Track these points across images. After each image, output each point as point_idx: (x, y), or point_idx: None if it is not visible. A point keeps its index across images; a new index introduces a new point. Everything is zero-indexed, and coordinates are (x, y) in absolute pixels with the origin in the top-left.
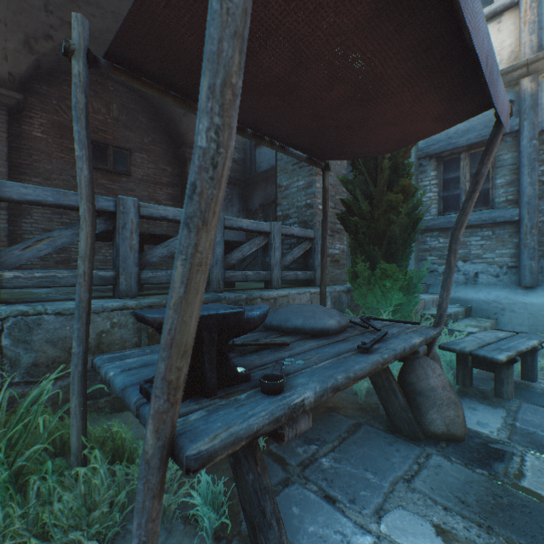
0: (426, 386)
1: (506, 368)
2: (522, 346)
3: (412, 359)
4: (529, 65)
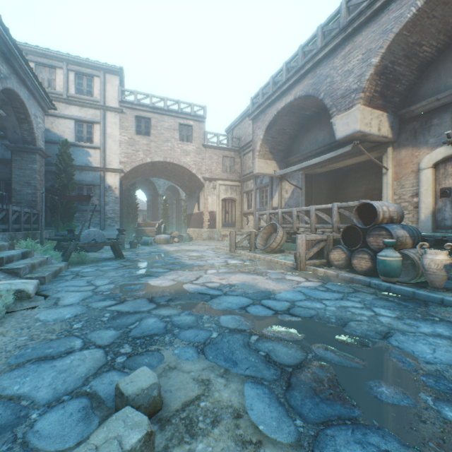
0: None
1: None
2: None
3: None
4: (103, 169)
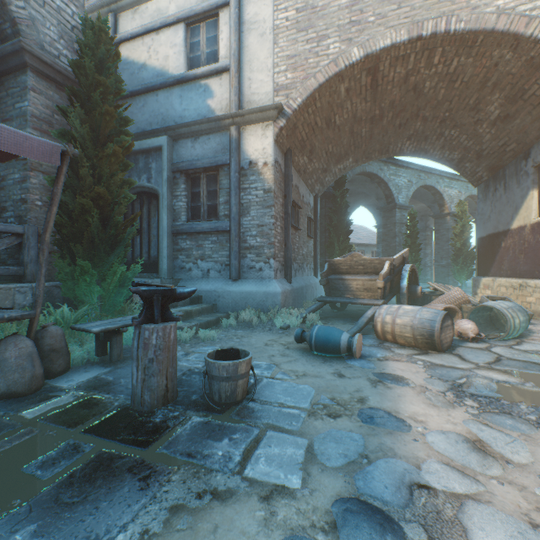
0: (1, 358)
1: (114, 337)
2: None
3: (3, 339)
4: (234, 118)
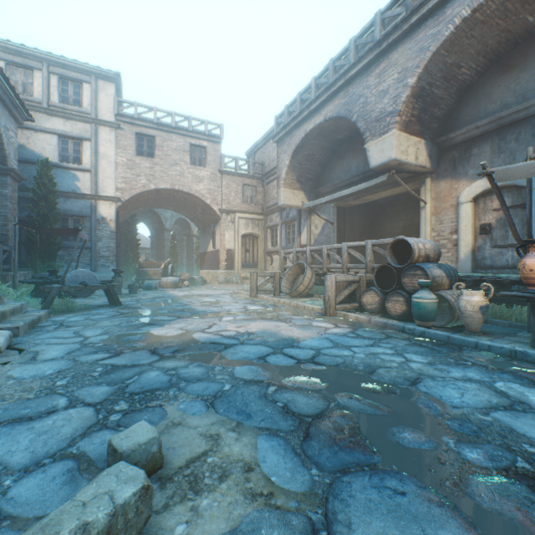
0: None
1: None
2: None
3: None
4: (95, 196)
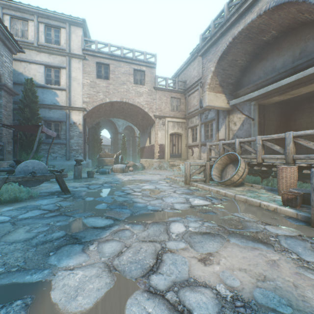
0: None
1: None
2: (61, 168)
3: None
4: (68, 107)
